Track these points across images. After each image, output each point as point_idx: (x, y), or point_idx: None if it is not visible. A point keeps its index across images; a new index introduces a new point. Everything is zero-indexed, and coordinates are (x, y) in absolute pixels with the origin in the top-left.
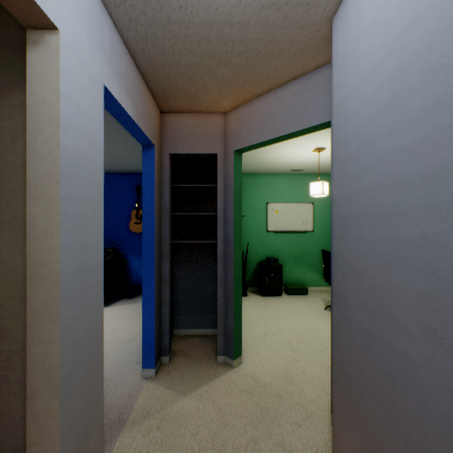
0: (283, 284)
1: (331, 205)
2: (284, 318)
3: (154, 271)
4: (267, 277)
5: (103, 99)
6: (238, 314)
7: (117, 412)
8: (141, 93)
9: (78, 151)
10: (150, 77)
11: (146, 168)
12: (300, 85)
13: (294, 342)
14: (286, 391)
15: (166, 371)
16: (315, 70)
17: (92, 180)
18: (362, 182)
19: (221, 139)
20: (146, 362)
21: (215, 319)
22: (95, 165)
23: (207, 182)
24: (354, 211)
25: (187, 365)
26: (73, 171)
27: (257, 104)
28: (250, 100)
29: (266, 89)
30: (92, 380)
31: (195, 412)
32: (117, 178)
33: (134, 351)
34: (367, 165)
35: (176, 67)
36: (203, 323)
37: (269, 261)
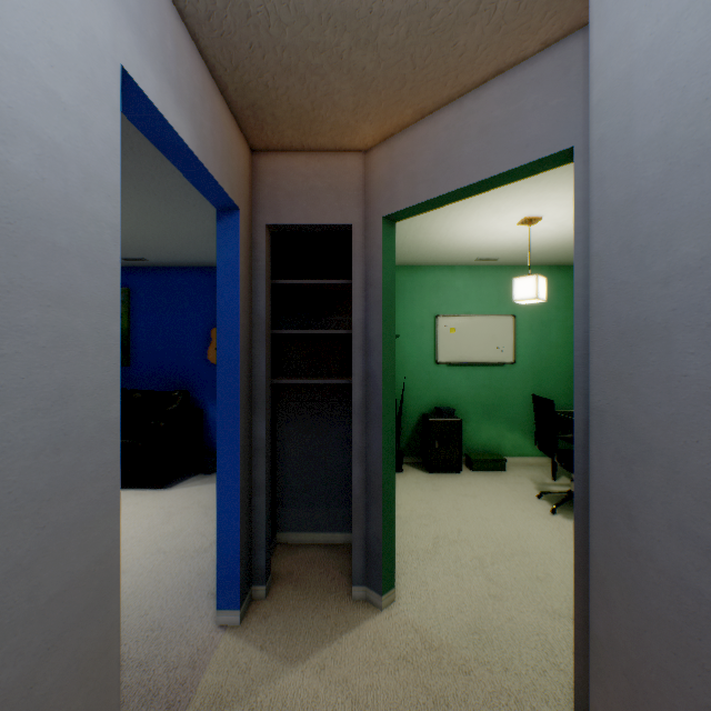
0: (463, 453)
1: (574, 312)
2: (467, 513)
3: (239, 434)
4: (436, 440)
5: (119, 94)
6: (390, 512)
7: (166, 698)
8: (210, 105)
9: (48, 188)
10: (227, 77)
11: (225, 249)
12: (509, 84)
13: (488, 559)
14: (480, 662)
15: (261, 614)
16: (540, 52)
17: (89, 255)
18: (678, 252)
19: (358, 197)
20: (225, 598)
21: (348, 516)
22: (99, 225)
23: (335, 277)
24: (655, 318)
25: (299, 602)
26: (33, 230)
27: (426, 129)
28: (411, 123)
29: (443, 98)
30: (89, 674)
31: (309, 703)
32: (188, 275)
33: (206, 572)
34: (697, 211)
35: (274, 53)
36: (328, 522)
37: (439, 413)
